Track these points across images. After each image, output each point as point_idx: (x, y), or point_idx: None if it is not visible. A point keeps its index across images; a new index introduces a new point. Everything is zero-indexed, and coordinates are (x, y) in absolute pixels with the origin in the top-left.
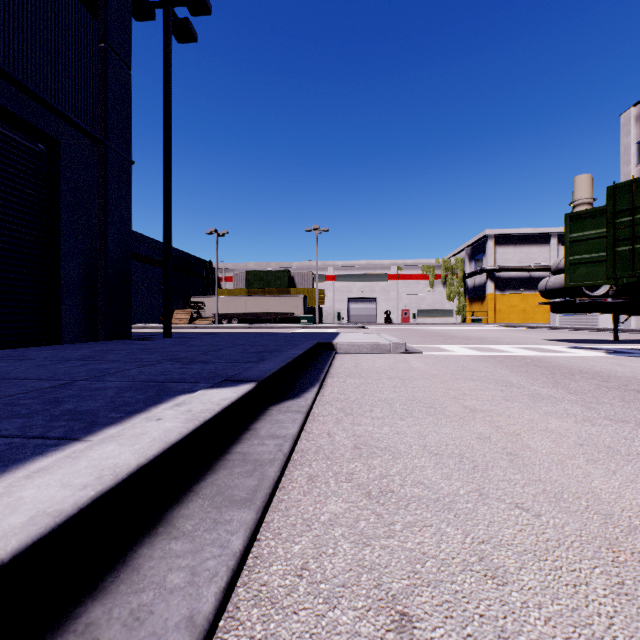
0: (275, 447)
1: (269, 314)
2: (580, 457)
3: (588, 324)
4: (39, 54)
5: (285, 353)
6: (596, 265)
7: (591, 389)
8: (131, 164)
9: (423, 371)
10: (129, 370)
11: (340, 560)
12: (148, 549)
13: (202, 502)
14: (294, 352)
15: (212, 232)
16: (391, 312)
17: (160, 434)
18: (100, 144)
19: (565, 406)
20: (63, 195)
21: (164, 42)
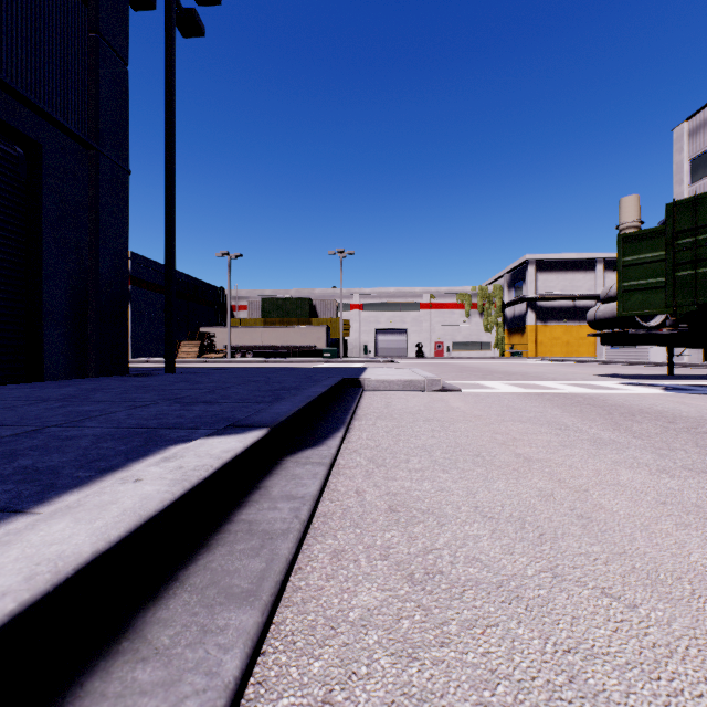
0: (290, 512)
1: (288, 347)
2: (667, 520)
3: (637, 358)
4: (16, 41)
5: (305, 391)
6: (652, 292)
7: (658, 432)
8: (128, 174)
9: (464, 411)
10: (116, 413)
11: (377, 686)
12: (101, 681)
13: (188, 598)
14: (315, 390)
15: (224, 255)
16: (423, 345)
17: (134, 503)
18: (90, 149)
19: (633, 453)
20: (46, 207)
21: (166, 34)
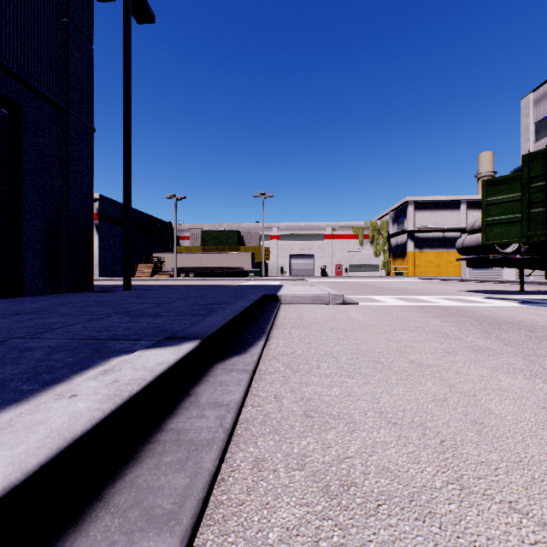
0: (216, 421)
1: (221, 268)
2: None
3: (493, 277)
4: (1, 23)
5: (233, 305)
6: (510, 225)
7: (523, 340)
8: (93, 131)
9: (362, 322)
10: (74, 325)
11: None
12: None
13: (109, 522)
14: (242, 304)
15: (171, 197)
16: (327, 267)
17: (63, 423)
18: (62, 111)
19: (507, 359)
20: (25, 157)
21: (124, 21)
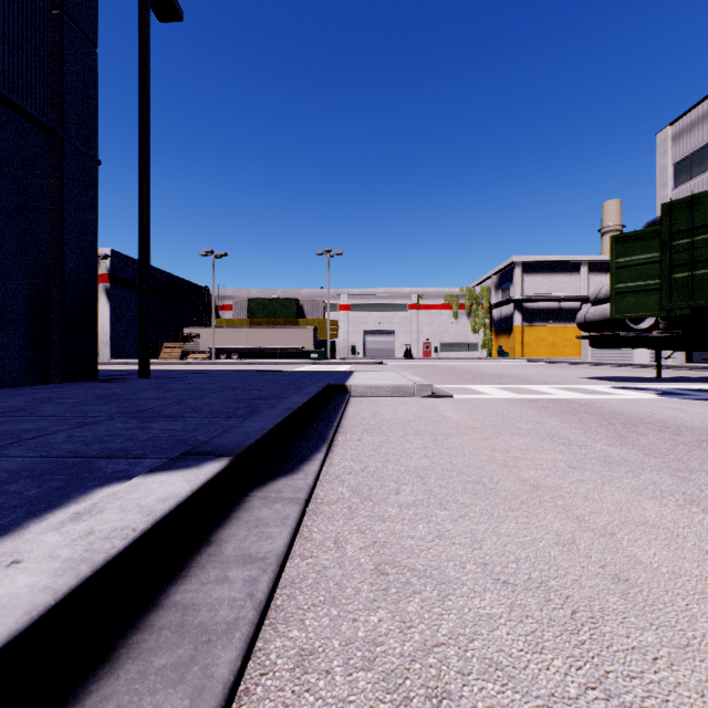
0: (243, 587)
1: (274, 348)
2: None
3: (622, 359)
4: None
5: (284, 402)
6: (646, 294)
7: (669, 447)
8: (97, 164)
9: (457, 422)
10: (55, 433)
11: None
12: None
13: None
14: (296, 400)
15: (208, 253)
16: (411, 346)
17: None
18: (54, 136)
19: (651, 477)
20: (1, 198)
21: (140, 16)
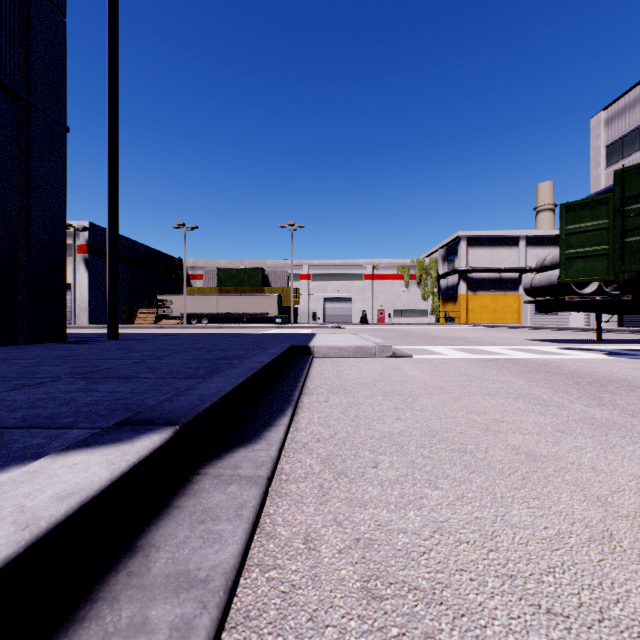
0: None
1: (242, 314)
2: None
3: (559, 324)
4: None
5: (247, 361)
6: (594, 259)
7: None
8: (66, 131)
9: (423, 382)
10: None
11: None
12: None
13: None
14: (260, 360)
15: (180, 226)
16: (367, 312)
17: None
18: (21, 100)
19: None
20: None
21: None
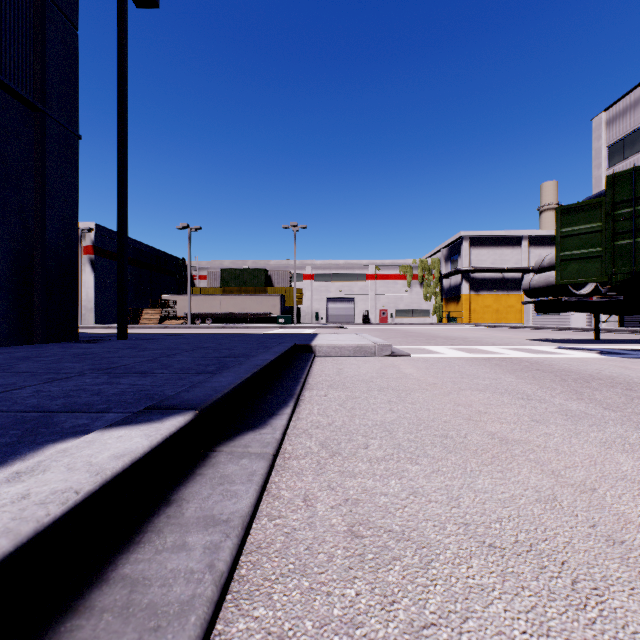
0: (203, 556)
1: (245, 314)
2: None
3: (561, 324)
4: None
5: (253, 359)
6: (588, 261)
7: (624, 402)
8: (77, 138)
9: (418, 379)
10: (23, 388)
11: None
12: None
13: None
14: (264, 357)
15: (184, 227)
16: (369, 312)
17: None
18: (36, 111)
19: (616, 430)
20: None
21: (118, 1)
